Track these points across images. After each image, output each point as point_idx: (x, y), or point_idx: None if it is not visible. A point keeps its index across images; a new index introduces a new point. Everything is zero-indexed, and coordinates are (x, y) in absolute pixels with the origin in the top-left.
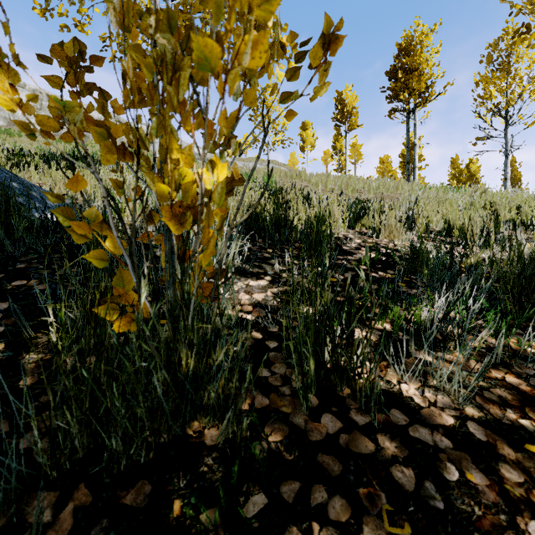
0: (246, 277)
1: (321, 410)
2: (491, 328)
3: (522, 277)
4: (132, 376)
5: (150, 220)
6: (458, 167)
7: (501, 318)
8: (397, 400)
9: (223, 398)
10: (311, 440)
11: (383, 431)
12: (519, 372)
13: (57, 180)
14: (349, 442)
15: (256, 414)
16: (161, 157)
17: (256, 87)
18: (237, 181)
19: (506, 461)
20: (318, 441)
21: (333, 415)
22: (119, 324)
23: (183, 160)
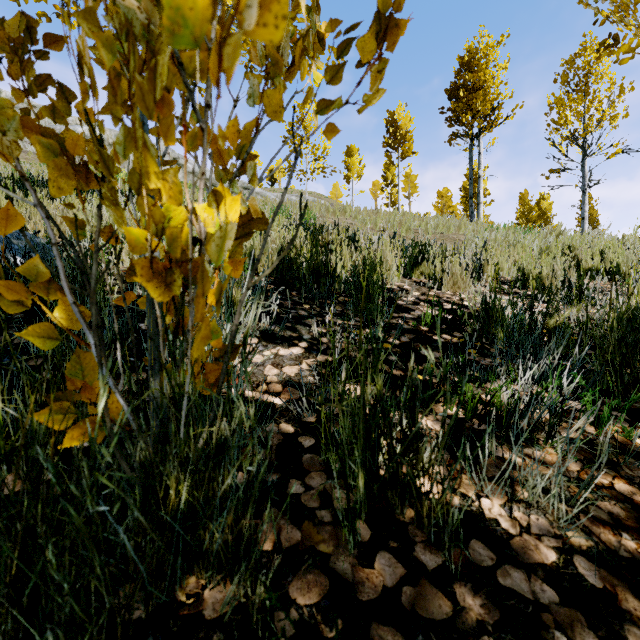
0: (274, 343)
1: (375, 547)
2: (590, 413)
3: (623, 345)
4: (81, 531)
5: (131, 274)
6: (527, 204)
7: (598, 397)
8: (478, 526)
9: (232, 542)
10: (361, 599)
11: (462, 579)
12: (630, 475)
13: (32, 213)
14: (416, 601)
15: (282, 557)
16: (133, 185)
17: (282, 87)
18: (258, 221)
19: (634, 620)
20: (372, 602)
21: (391, 554)
22: (73, 436)
23: (166, 190)
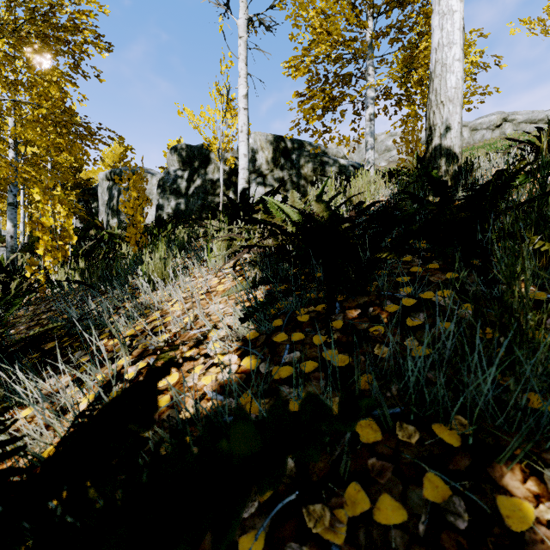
0: None
1: None
2: None
3: None
4: None
5: None
6: None
7: None
8: None
9: None
10: None
11: None
12: None
13: None
14: None
15: None
16: None
17: None
18: None
19: None
20: None
21: None
22: None
23: None
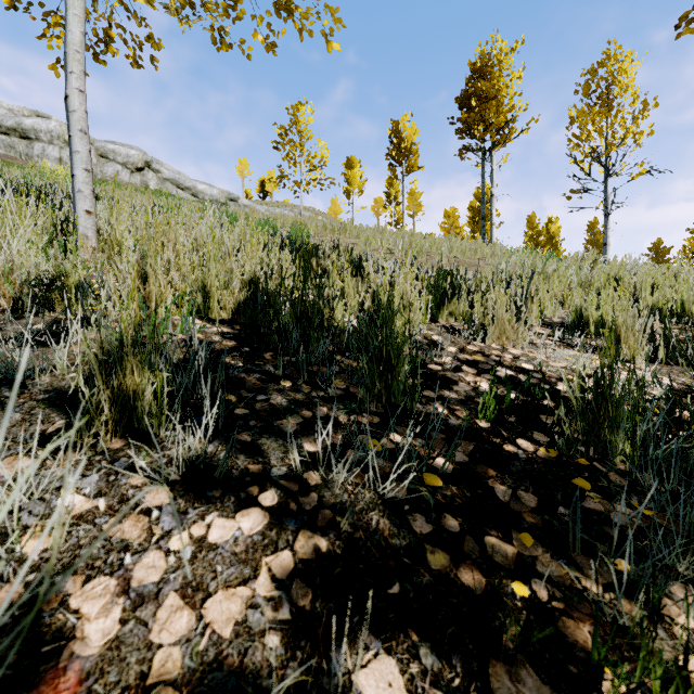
0: (205, 500)
1: None
2: None
3: None
4: None
5: None
6: (536, 227)
7: None
8: None
9: None
10: None
11: None
12: None
13: None
14: None
15: None
16: None
17: None
18: None
19: None
20: None
21: None
22: None
23: None
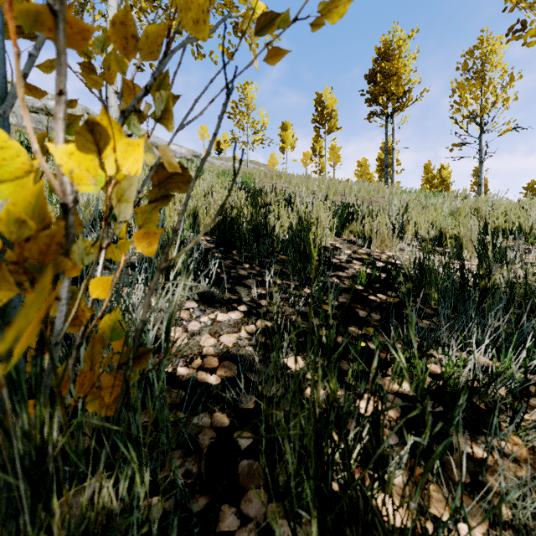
0: (213, 307)
1: None
2: None
3: None
4: None
5: None
6: (431, 172)
7: None
8: None
9: None
10: None
11: None
12: None
13: None
14: None
15: None
16: None
17: None
18: (179, 179)
19: None
20: None
21: None
22: None
23: None
